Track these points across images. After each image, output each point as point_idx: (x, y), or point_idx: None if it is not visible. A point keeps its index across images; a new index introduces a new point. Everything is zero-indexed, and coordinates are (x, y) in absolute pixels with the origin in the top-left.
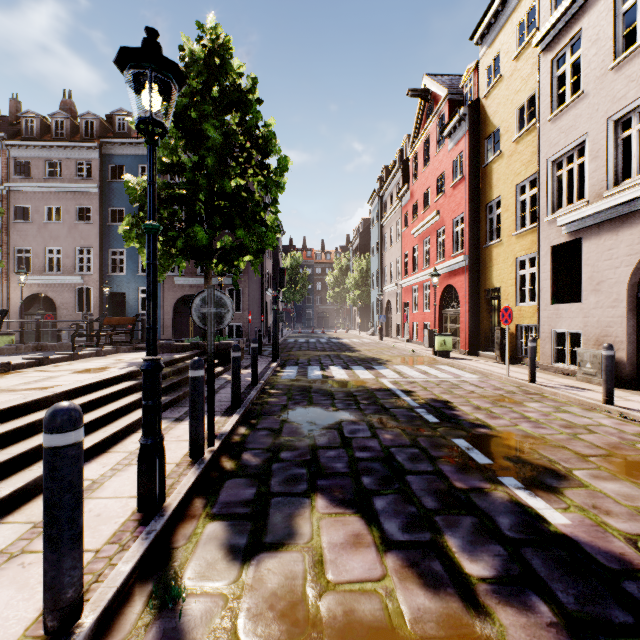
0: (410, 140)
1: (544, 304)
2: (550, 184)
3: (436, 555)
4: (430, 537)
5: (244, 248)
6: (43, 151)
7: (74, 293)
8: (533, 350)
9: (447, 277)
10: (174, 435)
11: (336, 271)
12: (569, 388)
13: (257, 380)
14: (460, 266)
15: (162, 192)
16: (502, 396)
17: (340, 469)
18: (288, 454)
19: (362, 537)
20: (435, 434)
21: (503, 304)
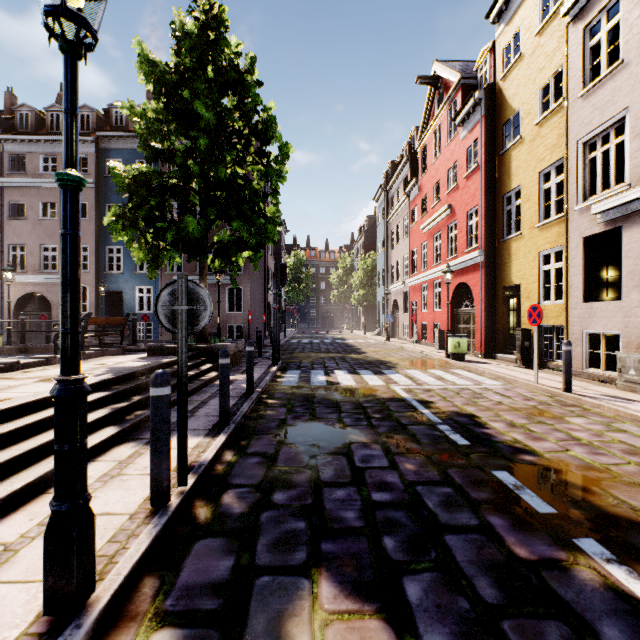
0: (419, 131)
1: (574, 302)
2: (581, 168)
3: None
4: None
5: (242, 242)
6: (38, 145)
7: None
8: (568, 354)
9: (460, 274)
10: (140, 465)
11: (340, 270)
12: (613, 399)
13: (253, 388)
14: (475, 262)
15: (153, 181)
16: (536, 408)
17: (352, 522)
18: (283, 495)
19: None
20: (469, 463)
21: (524, 303)
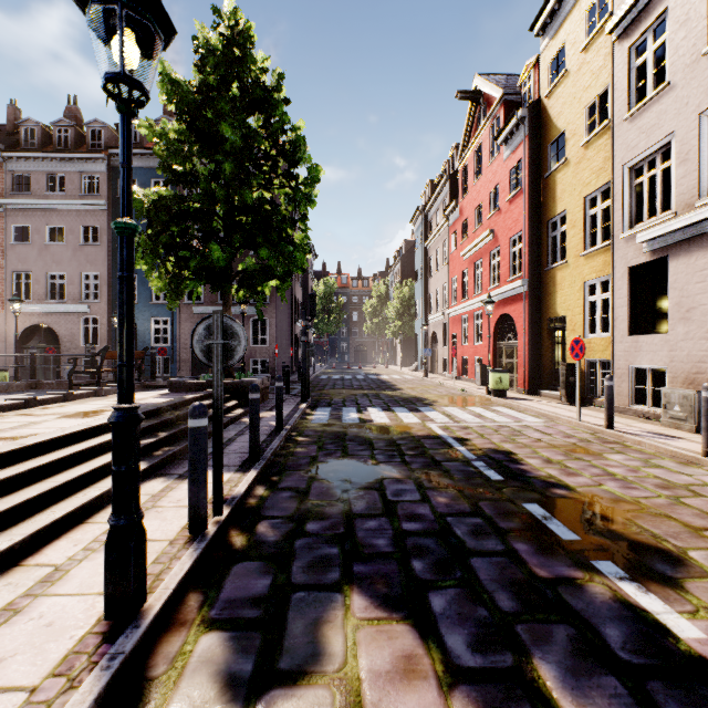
0: (459, 149)
1: (620, 335)
2: (627, 194)
3: (525, 694)
4: (512, 661)
5: (269, 271)
6: (44, 164)
7: (79, 324)
8: (611, 390)
9: (502, 305)
10: (173, 498)
11: (374, 299)
12: (655, 436)
13: (282, 425)
14: (518, 292)
15: (174, 206)
16: (575, 445)
17: (383, 548)
18: (316, 525)
19: (416, 661)
20: (501, 497)
21: (569, 336)
